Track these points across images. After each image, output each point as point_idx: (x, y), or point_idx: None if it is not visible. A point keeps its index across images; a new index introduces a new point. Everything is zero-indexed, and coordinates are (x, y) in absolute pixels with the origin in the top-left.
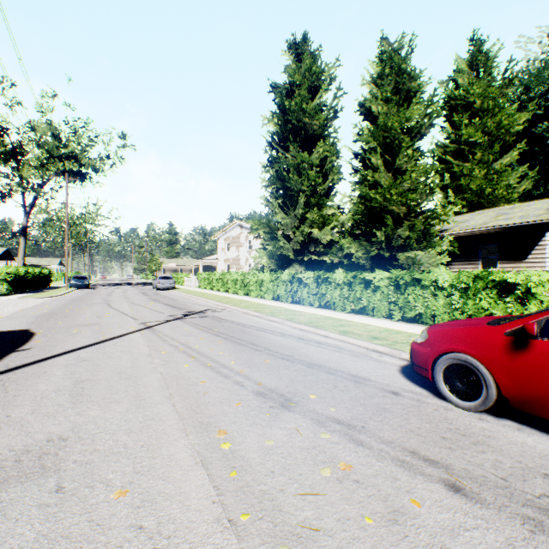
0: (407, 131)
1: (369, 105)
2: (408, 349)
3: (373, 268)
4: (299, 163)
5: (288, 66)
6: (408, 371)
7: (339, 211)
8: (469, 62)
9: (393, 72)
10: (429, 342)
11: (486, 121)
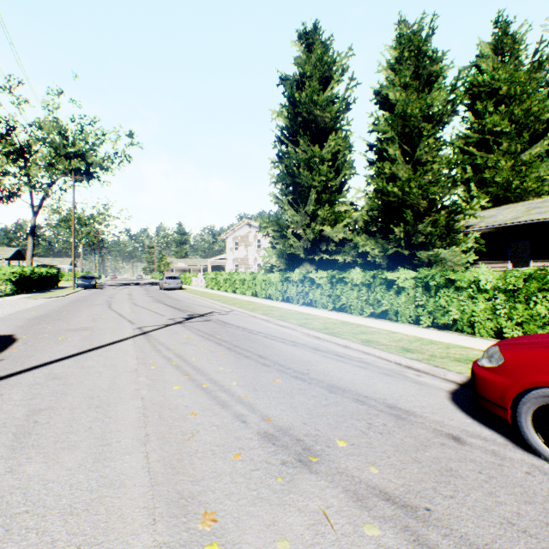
0: (428, 119)
1: (386, 92)
2: (453, 367)
3: (389, 268)
4: (310, 158)
5: (298, 57)
6: (462, 399)
7: (352, 208)
8: (494, 45)
9: (412, 55)
10: (507, 369)
11: (513, 108)
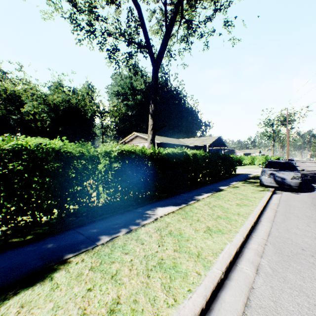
0: None
1: None
2: None
3: None
4: None
5: None
6: None
7: None
8: None
9: None
10: None
11: None
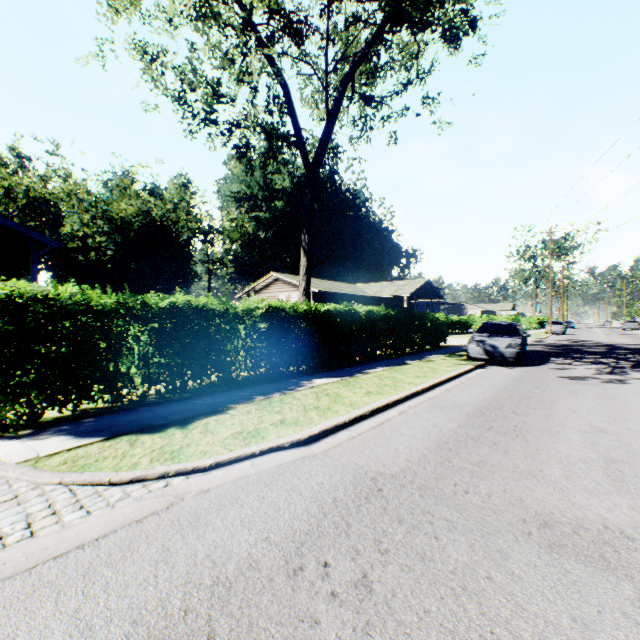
0: None
1: None
2: None
3: None
4: None
5: None
6: None
7: None
8: None
9: None
10: None
11: None
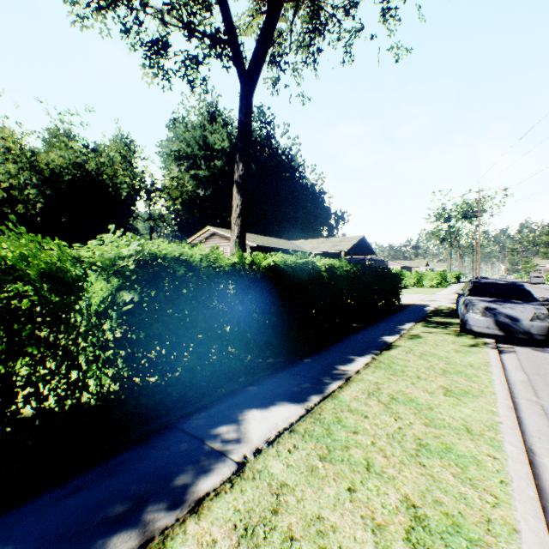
0: None
1: None
2: None
3: None
4: None
5: None
6: None
7: None
8: None
9: None
10: None
11: None
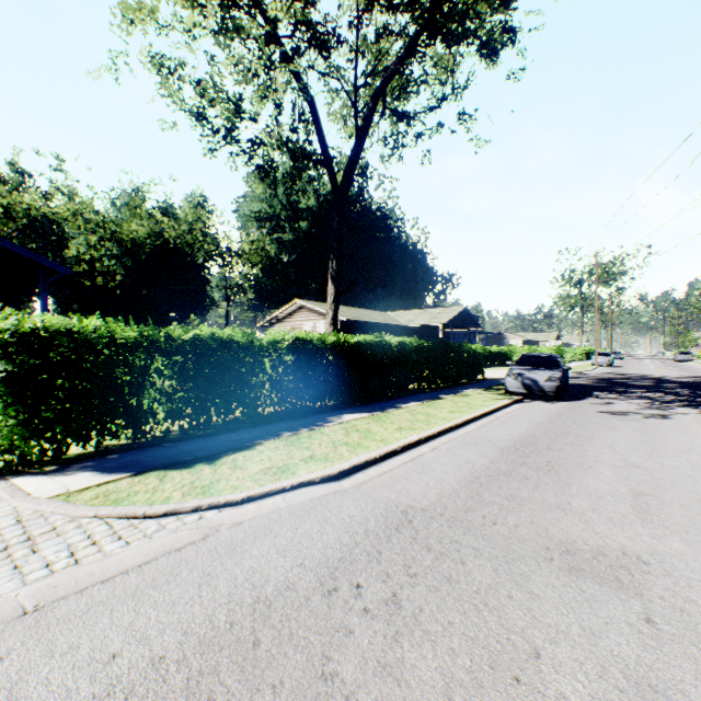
0: None
1: None
2: None
3: None
4: None
5: None
6: None
7: None
8: None
9: None
10: None
11: None
